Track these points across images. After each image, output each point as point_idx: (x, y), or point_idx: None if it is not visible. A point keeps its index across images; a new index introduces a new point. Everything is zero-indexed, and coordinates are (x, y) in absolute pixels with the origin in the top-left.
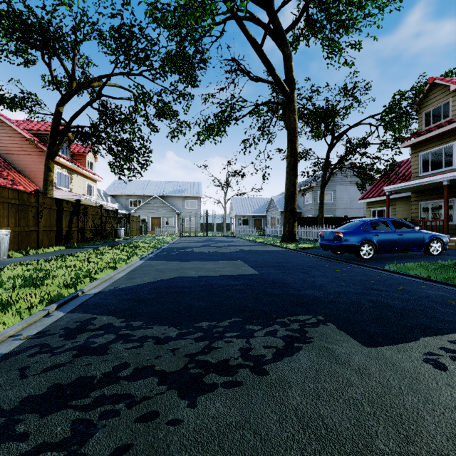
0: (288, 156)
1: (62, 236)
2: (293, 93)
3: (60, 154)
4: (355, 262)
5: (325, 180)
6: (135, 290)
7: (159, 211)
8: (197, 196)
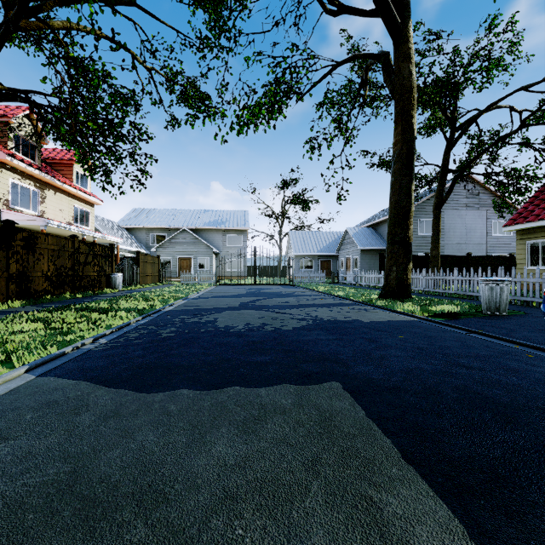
0: (396, 142)
1: None
2: (406, 25)
3: (20, 155)
4: None
5: (442, 196)
6: None
7: (190, 250)
8: (241, 229)
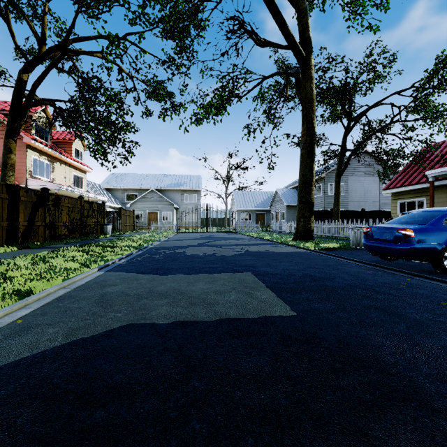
0: (303, 135)
1: (18, 233)
2: (309, 57)
3: (38, 138)
4: (443, 279)
5: (341, 168)
6: None
7: (157, 206)
8: (196, 189)
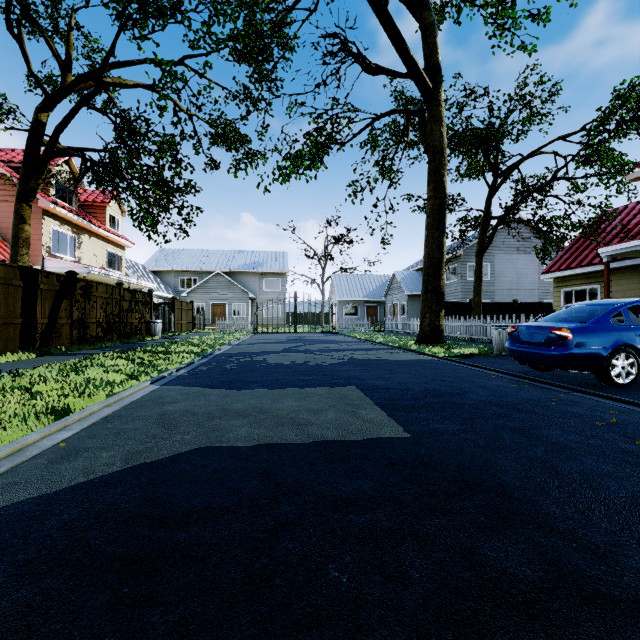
0: (429, 197)
1: (36, 335)
2: (438, 90)
3: (59, 201)
4: (607, 394)
5: (484, 243)
6: (6, 536)
7: (224, 295)
8: (280, 272)
